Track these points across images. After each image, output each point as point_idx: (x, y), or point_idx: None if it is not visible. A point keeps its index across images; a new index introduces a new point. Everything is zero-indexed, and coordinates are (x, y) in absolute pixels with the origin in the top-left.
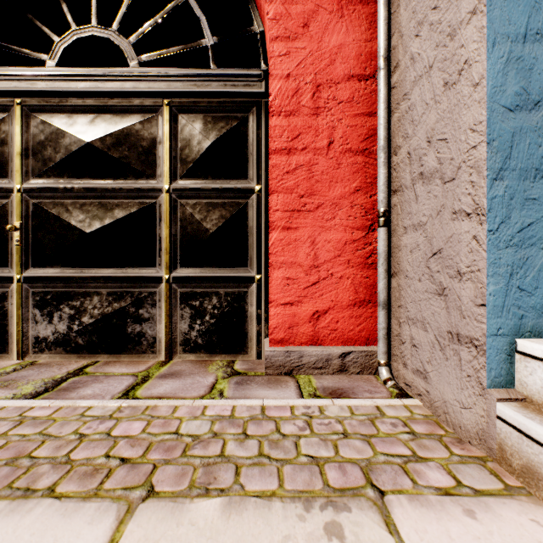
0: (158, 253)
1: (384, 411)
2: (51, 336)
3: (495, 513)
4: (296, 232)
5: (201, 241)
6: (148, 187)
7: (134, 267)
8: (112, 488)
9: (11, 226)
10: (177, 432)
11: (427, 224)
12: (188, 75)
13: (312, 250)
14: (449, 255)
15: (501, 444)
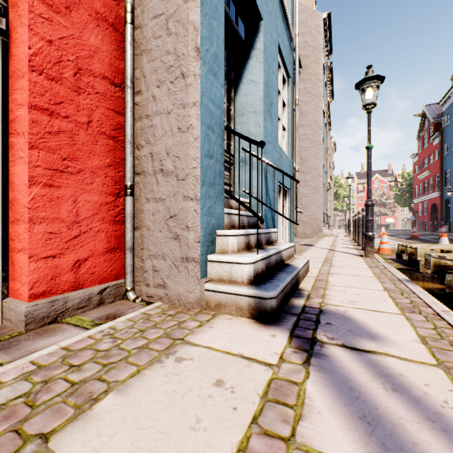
0: None
1: (149, 313)
2: None
3: (216, 323)
4: (59, 190)
5: None
6: None
7: None
8: None
9: None
10: None
11: (166, 199)
12: None
13: (74, 208)
14: (181, 218)
15: (207, 300)
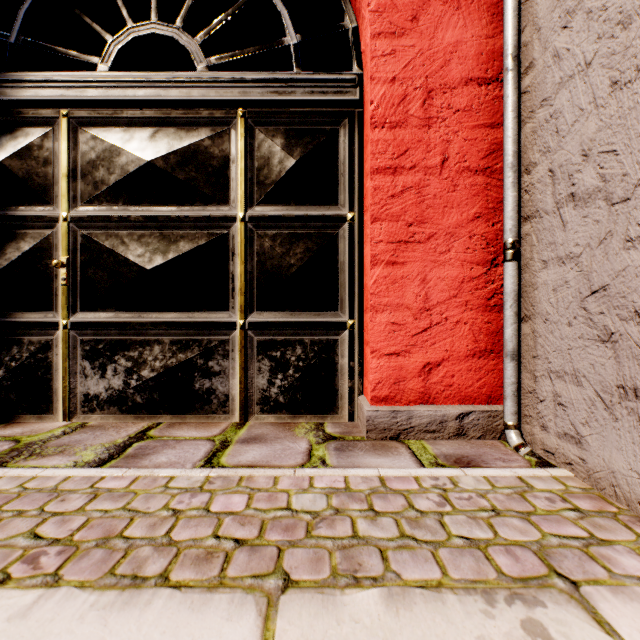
0: (230, 294)
1: (531, 484)
2: (103, 393)
3: None
4: (403, 267)
5: (283, 279)
6: (218, 215)
7: (202, 311)
8: (238, 576)
9: (57, 261)
10: (290, 507)
11: (582, 256)
12: (268, 81)
13: (422, 290)
14: (620, 293)
15: None
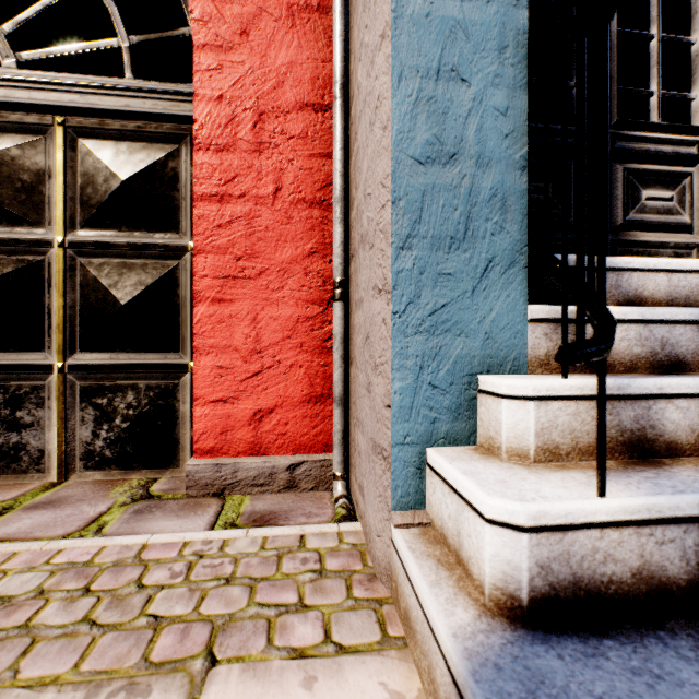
0: (47, 331)
1: (307, 542)
2: None
3: (341, 678)
4: (231, 305)
5: (109, 315)
6: (30, 239)
7: (10, 351)
8: None
9: None
10: None
11: (364, 300)
12: (90, 86)
13: (253, 330)
14: (371, 342)
15: (397, 582)
